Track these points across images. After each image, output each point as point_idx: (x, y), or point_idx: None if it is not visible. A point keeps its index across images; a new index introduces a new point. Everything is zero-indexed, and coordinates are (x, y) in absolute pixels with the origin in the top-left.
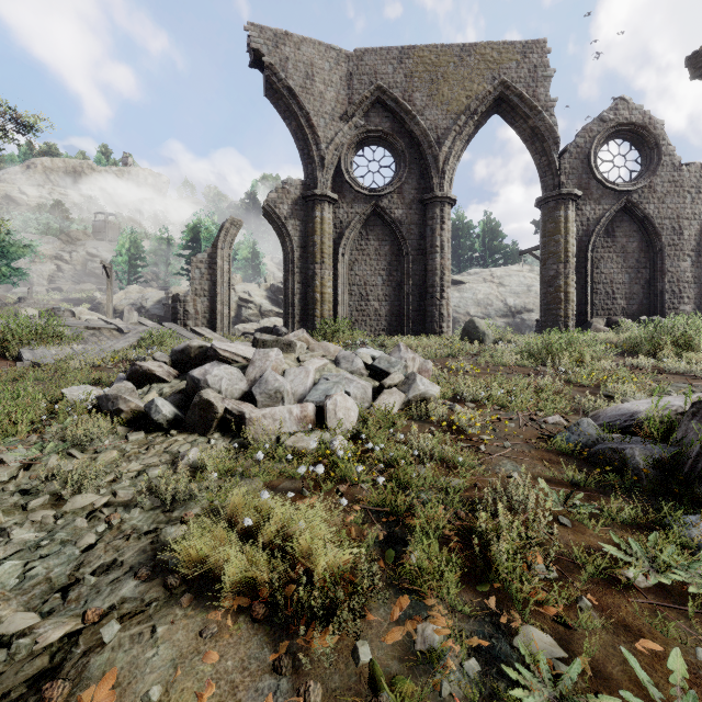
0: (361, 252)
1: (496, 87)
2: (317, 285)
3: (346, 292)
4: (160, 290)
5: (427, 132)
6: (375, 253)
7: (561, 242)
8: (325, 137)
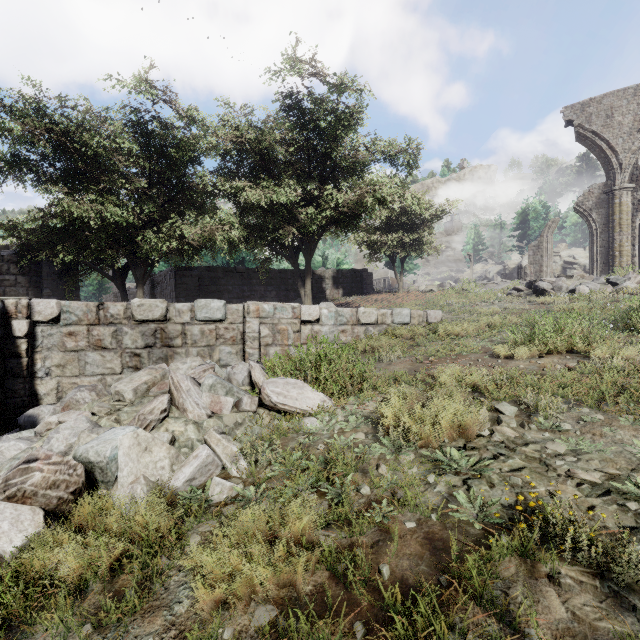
0: None
1: None
2: (615, 247)
3: None
4: (496, 264)
5: None
6: None
7: None
8: (622, 150)
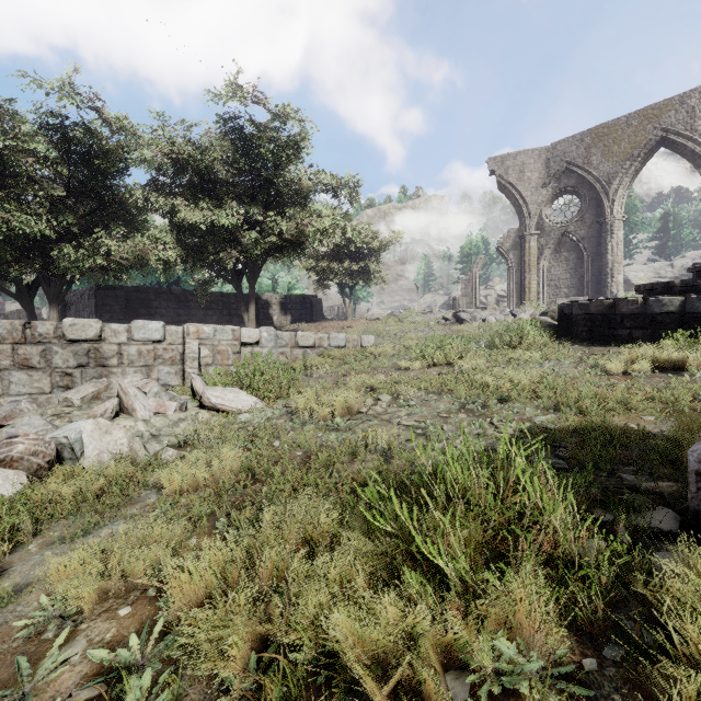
0: (556, 261)
1: (656, 134)
2: (526, 284)
3: (545, 285)
4: (444, 295)
5: (599, 180)
6: (565, 260)
7: None
8: (531, 201)
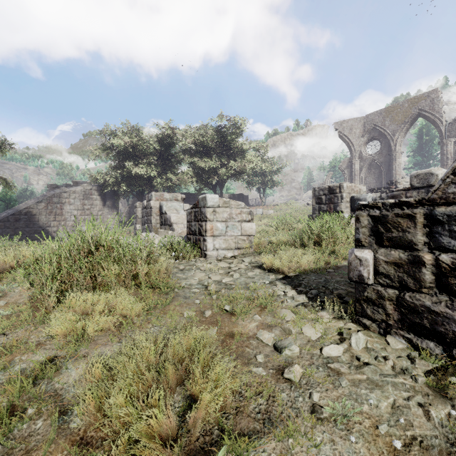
0: (368, 174)
1: (415, 111)
2: None
3: None
4: None
5: (389, 133)
6: (373, 173)
7: (444, 158)
8: (356, 144)
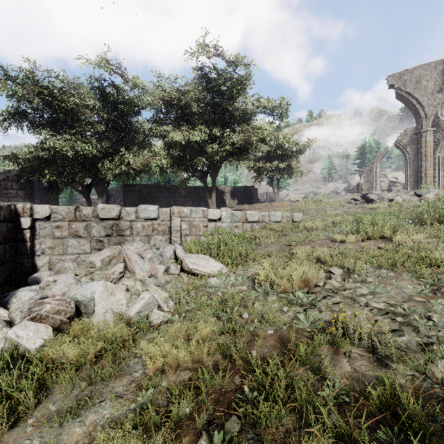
0: None
1: None
2: (422, 171)
3: (441, 171)
4: (344, 183)
5: None
6: None
7: None
8: (427, 105)
